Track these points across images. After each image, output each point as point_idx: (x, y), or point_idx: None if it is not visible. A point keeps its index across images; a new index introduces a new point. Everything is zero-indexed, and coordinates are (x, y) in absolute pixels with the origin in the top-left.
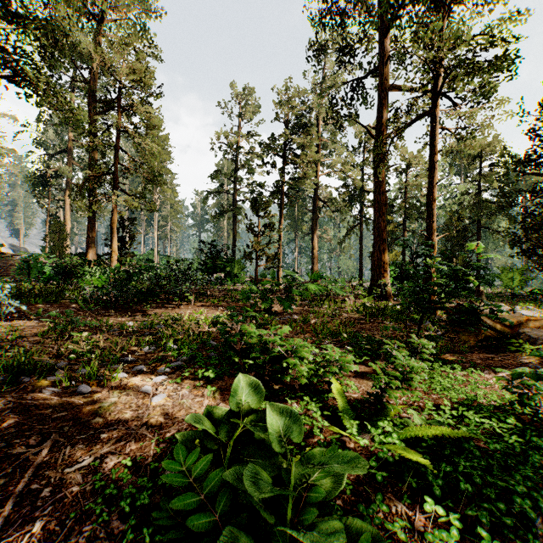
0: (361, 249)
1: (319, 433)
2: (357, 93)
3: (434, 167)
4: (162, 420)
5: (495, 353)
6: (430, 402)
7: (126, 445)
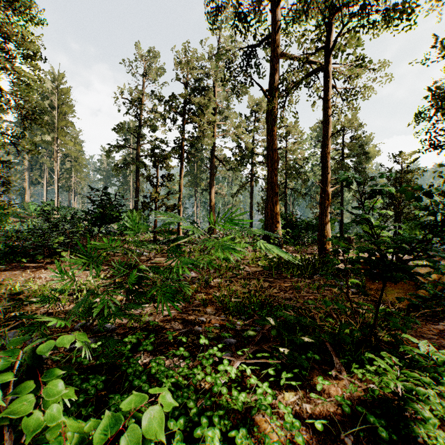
0: (251, 203)
1: None
2: (251, 61)
3: (329, 121)
4: None
5: (437, 320)
6: None
7: None
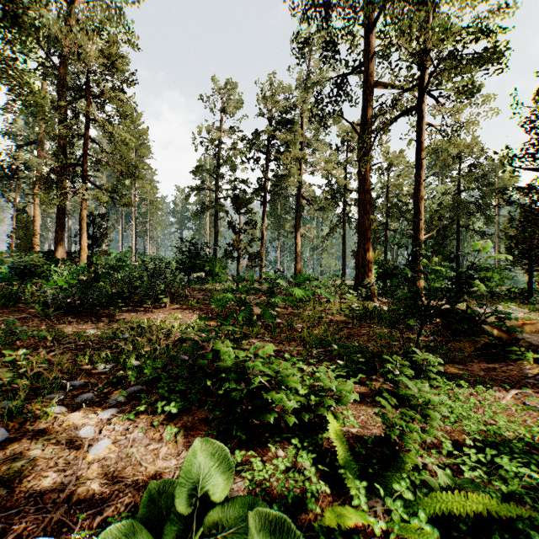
0: (343, 248)
1: (314, 506)
2: (341, 90)
3: (422, 164)
4: (96, 488)
5: (495, 362)
6: (448, 441)
7: None
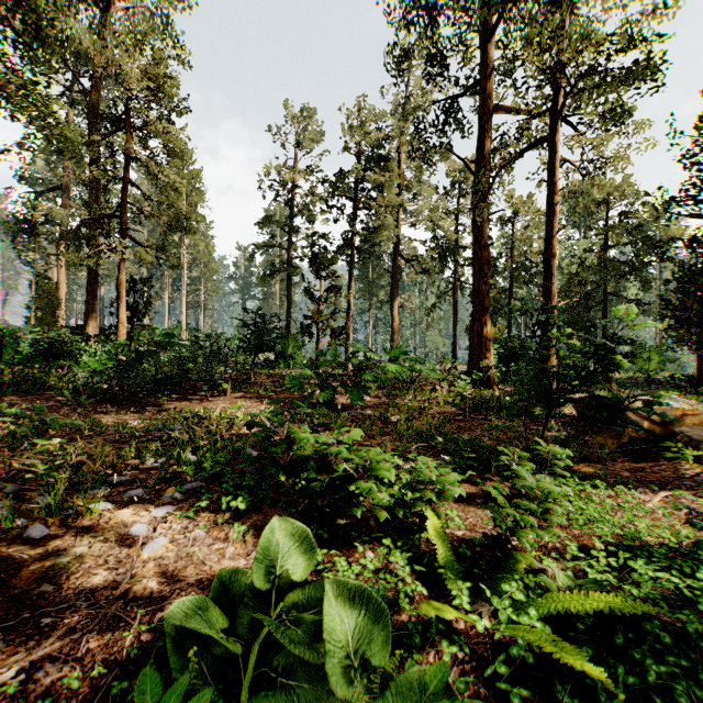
0: (454, 322)
1: (408, 607)
2: (451, 117)
3: (554, 211)
4: (154, 586)
5: (644, 461)
6: (574, 544)
7: (82, 641)
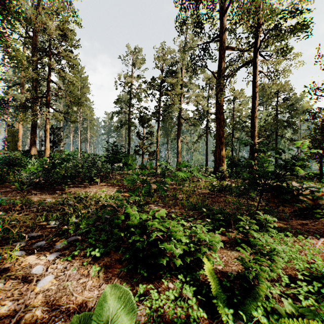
0: (206, 149)
1: None
2: (205, 52)
3: (256, 96)
4: (39, 314)
5: (306, 219)
6: (286, 276)
7: None
